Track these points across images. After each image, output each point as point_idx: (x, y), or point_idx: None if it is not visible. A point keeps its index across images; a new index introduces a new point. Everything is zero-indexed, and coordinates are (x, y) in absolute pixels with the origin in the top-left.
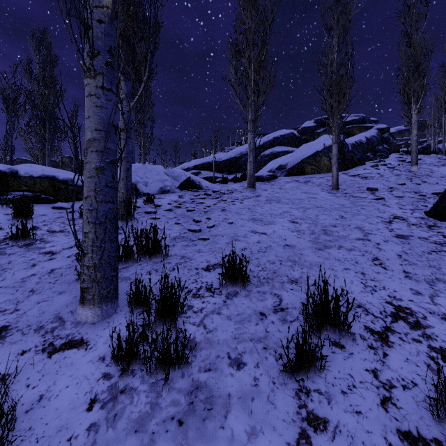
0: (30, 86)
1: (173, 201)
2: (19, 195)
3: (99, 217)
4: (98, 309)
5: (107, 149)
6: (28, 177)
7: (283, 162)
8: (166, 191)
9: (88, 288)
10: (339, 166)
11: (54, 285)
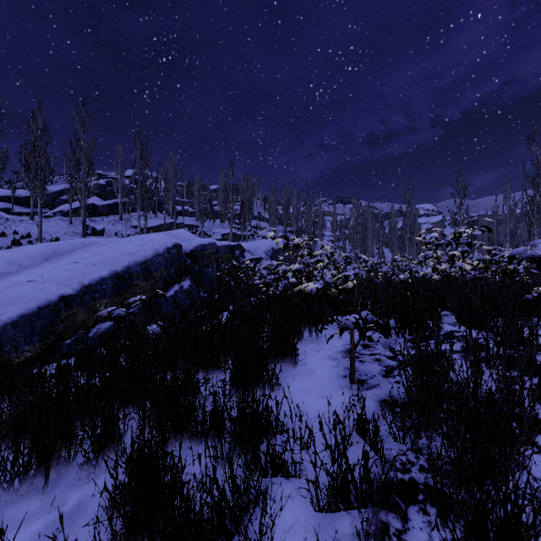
0: None
1: None
2: None
3: None
4: None
5: None
6: None
7: (64, 208)
8: None
9: None
10: (90, 215)
11: None
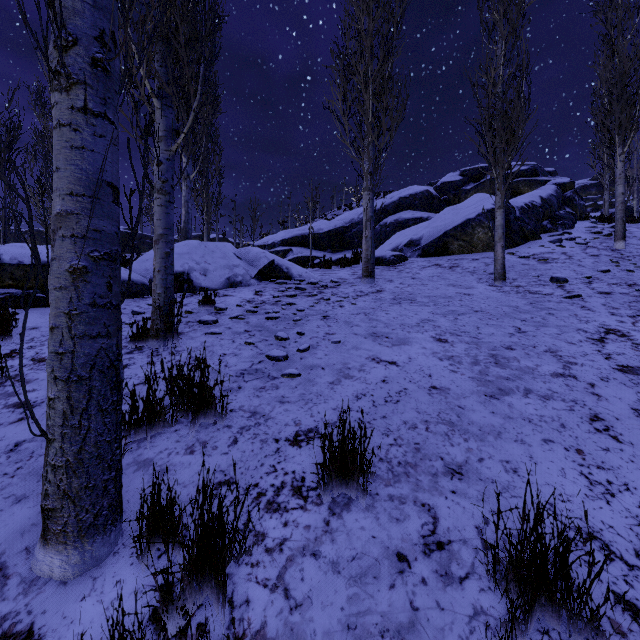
0: (42, 125)
1: (245, 300)
2: (0, 294)
3: (77, 367)
4: (74, 553)
5: (95, 232)
6: (15, 265)
7: (416, 235)
8: (237, 284)
9: (54, 511)
10: None
11: (10, 480)
